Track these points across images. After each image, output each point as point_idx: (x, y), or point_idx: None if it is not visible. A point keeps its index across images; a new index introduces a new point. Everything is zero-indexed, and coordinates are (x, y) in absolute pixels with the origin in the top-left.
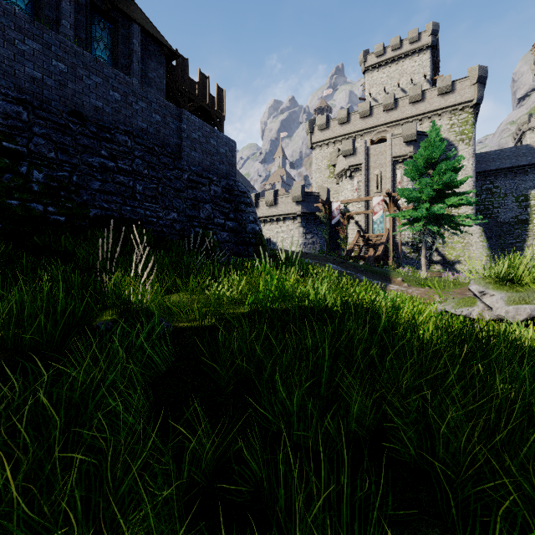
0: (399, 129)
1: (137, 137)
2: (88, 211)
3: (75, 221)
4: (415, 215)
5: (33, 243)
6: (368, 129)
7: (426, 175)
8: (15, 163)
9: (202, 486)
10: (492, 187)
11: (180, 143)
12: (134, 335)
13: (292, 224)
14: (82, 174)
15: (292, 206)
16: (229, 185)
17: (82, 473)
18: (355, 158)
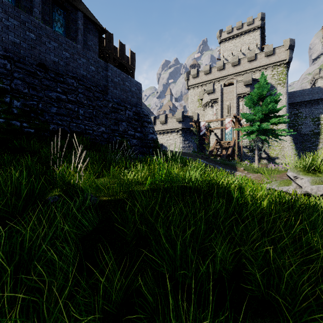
0: (241, 77)
1: (80, 80)
2: (48, 126)
3: (40, 132)
4: (251, 129)
5: (13, 146)
6: (222, 77)
7: (258, 105)
8: (2, 95)
9: (113, 314)
10: (298, 112)
11: (107, 84)
12: (71, 206)
13: (176, 135)
14: (45, 103)
15: (176, 124)
16: (137, 111)
17: (24, 309)
18: (214, 95)
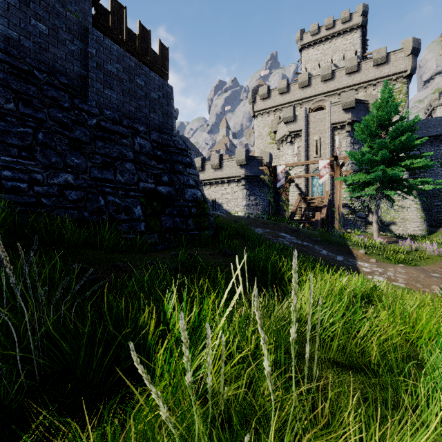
0: (336, 99)
1: None
2: None
3: None
4: (368, 178)
5: None
6: (306, 98)
7: (376, 137)
8: None
9: None
10: (419, 153)
11: (85, 74)
12: None
13: (236, 186)
14: None
15: (237, 170)
16: (162, 140)
17: None
18: (296, 124)
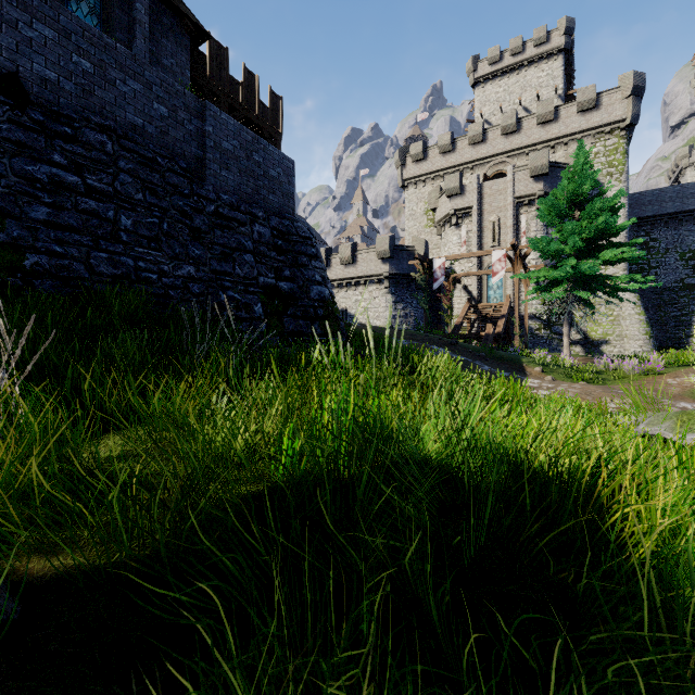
0: (524, 160)
1: (125, 138)
2: (21, 257)
3: None
4: (554, 275)
5: None
6: (480, 160)
7: (569, 218)
8: None
9: None
10: (649, 240)
11: (202, 155)
12: None
13: (376, 289)
14: (11, 192)
15: (377, 265)
16: (283, 227)
17: None
18: (463, 199)
